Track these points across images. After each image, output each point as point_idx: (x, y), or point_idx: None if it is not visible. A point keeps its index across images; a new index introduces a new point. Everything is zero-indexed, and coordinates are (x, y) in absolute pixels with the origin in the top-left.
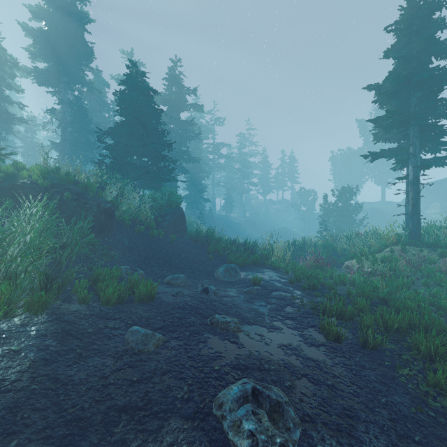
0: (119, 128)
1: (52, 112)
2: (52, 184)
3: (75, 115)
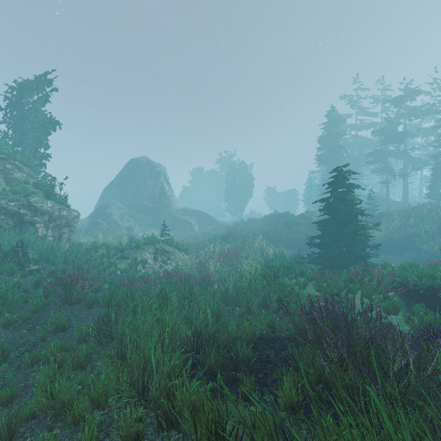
0: None
1: None
2: None
3: None
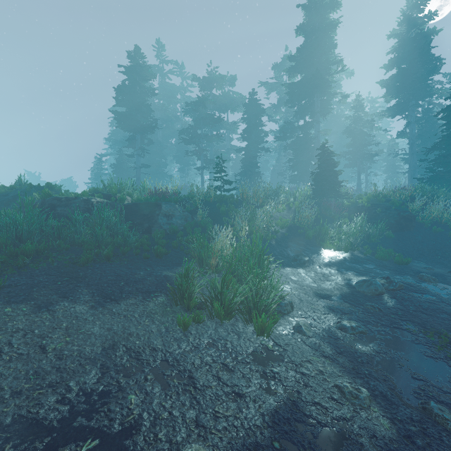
0: (441, 143)
1: (402, 135)
2: (371, 204)
3: (422, 128)
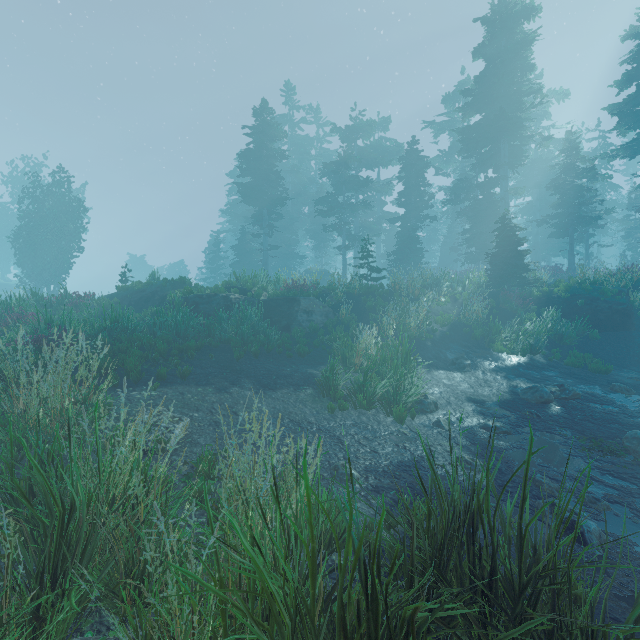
0: None
1: None
2: (571, 294)
3: None
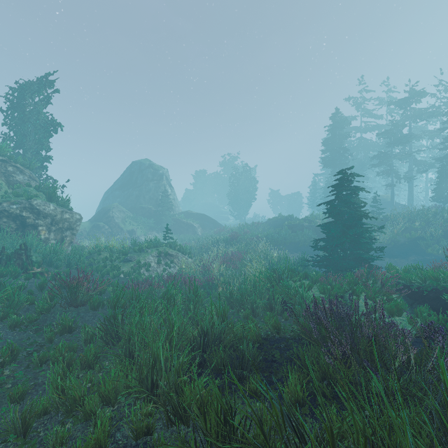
0: None
1: None
2: None
3: None
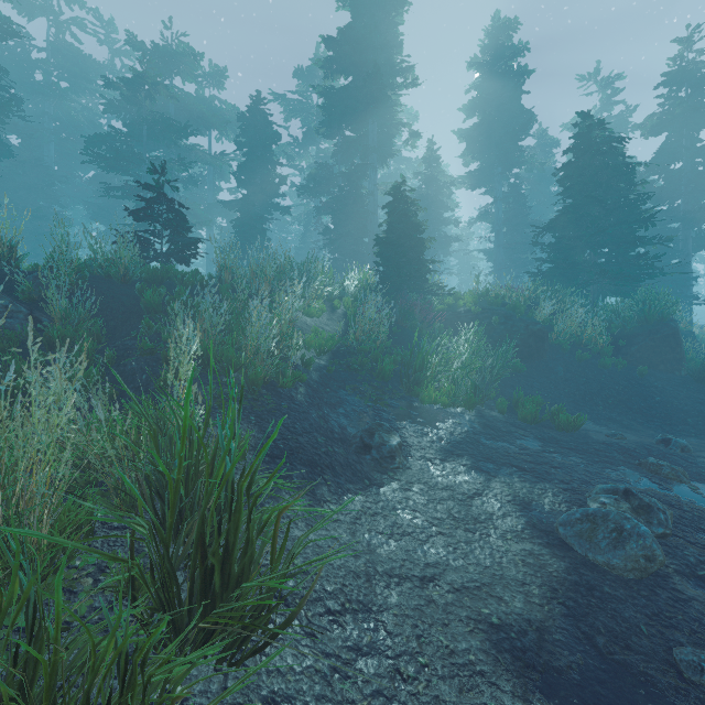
0: (561, 219)
1: (485, 217)
2: (481, 309)
3: (510, 210)
